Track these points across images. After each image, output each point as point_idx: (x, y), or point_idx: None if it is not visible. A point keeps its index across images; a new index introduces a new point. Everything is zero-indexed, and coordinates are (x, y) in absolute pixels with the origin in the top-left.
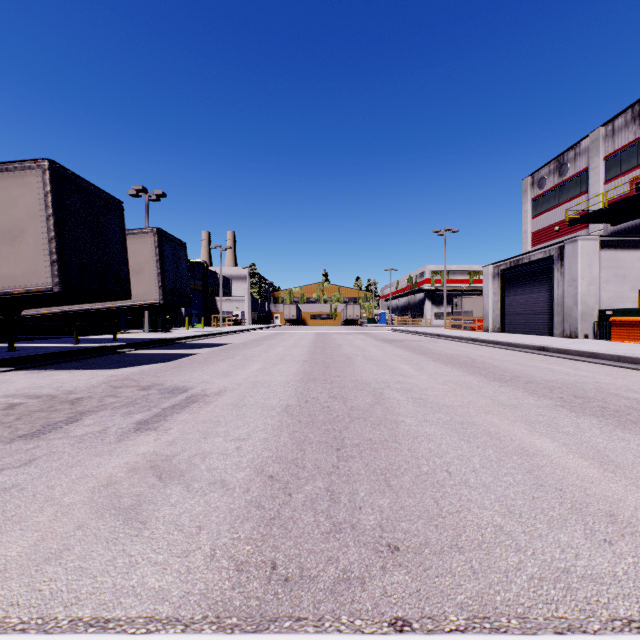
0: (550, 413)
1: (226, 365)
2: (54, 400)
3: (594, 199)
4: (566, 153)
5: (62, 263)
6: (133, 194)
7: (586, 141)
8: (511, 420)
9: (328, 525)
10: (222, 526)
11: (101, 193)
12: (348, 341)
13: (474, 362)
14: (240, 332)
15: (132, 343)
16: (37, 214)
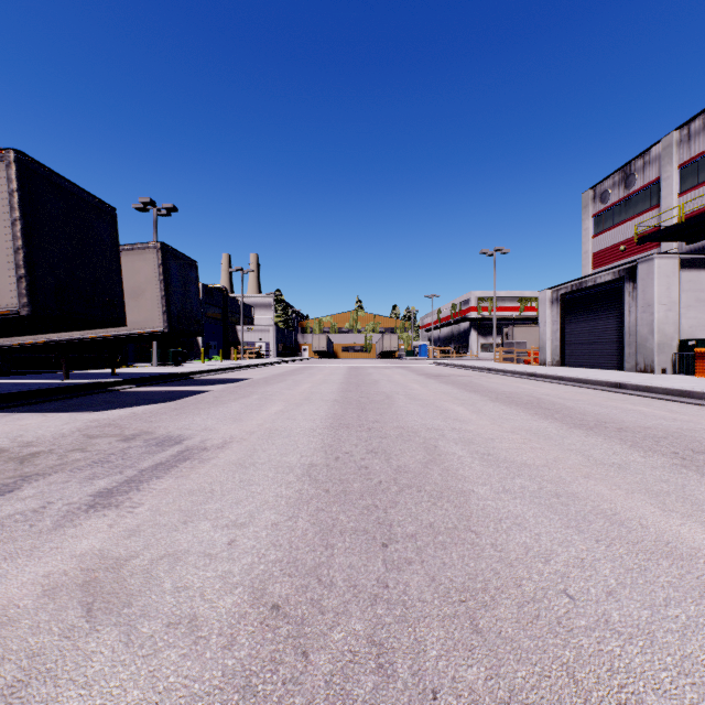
0: (674, 478)
1: (239, 406)
2: None
3: (666, 214)
4: (633, 162)
5: (32, 279)
6: (140, 208)
7: (657, 148)
8: (625, 490)
9: None
10: None
11: (87, 196)
12: (386, 376)
13: (541, 402)
14: (263, 366)
15: (132, 379)
16: None
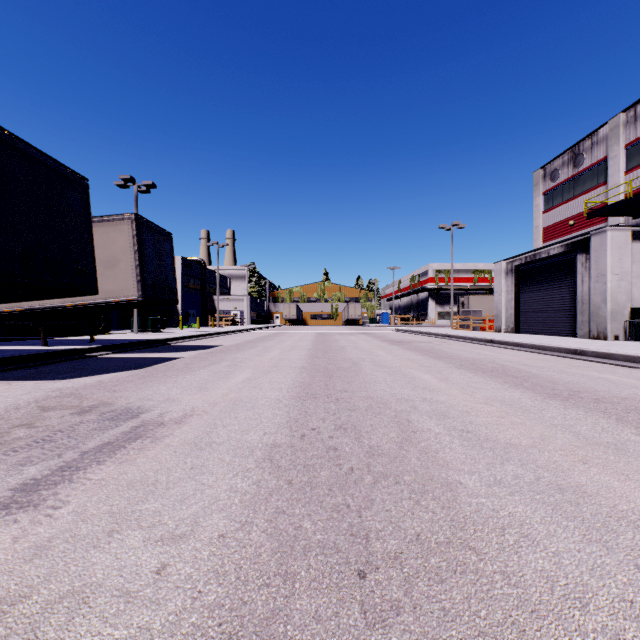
0: None
1: (207, 373)
2: None
3: (614, 190)
4: (582, 143)
5: None
6: (121, 185)
7: (604, 129)
8: (637, 481)
9: None
10: None
11: (56, 165)
12: (351, 342)
13: (506, 369)
14: (236, 332)
15: (109, 345)
16: None
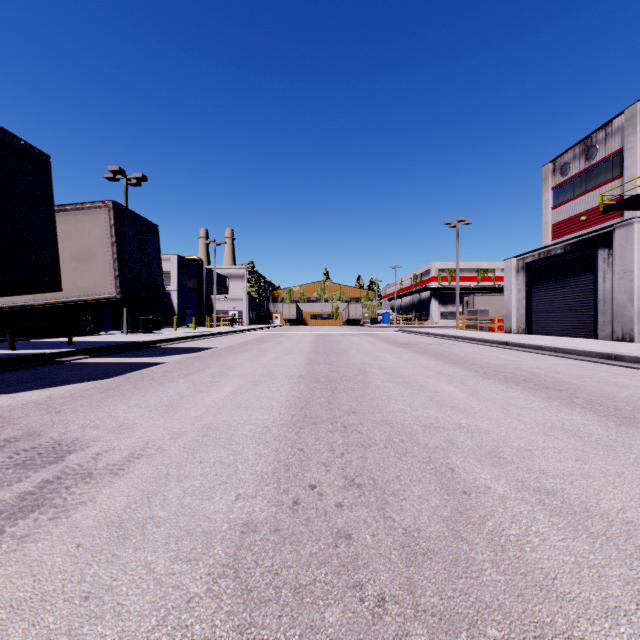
0: None
1: (186, 385)
2: None
3: (630, 183)
4: (595, 134)
5: None
6: (110, 177)
7: (620, 119)
8: None
9: None
10: None
11: (5, 135)
12: (354, 344)
13: (541, 379)
14: (233, 333)
15: (86, 348)
16: None
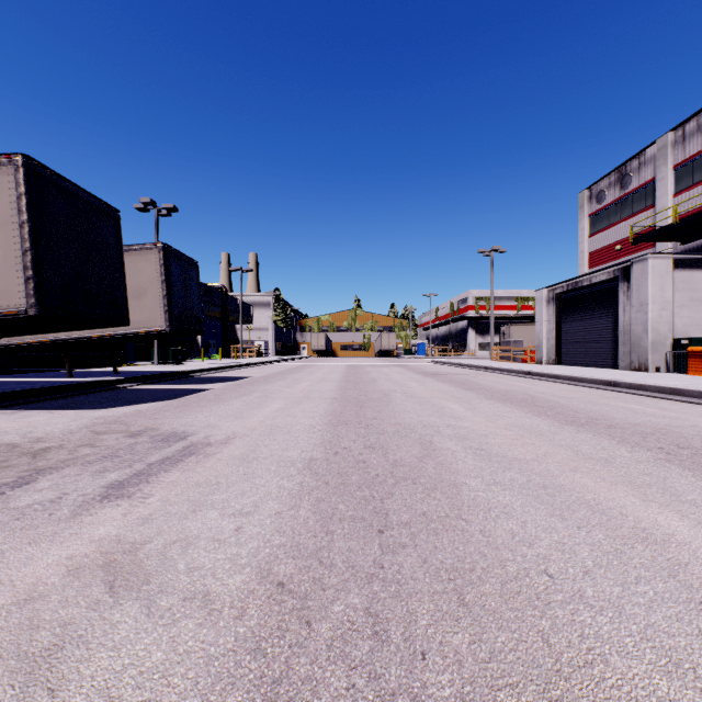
0: (657, 471)
1: (240, 404)
2: (13, 451)
3: (661, 214)
4: (629, 163)
5: (39, 280)
6: (140, 208)
7: (652, 149)
8: (610, 482)
9: (372, 699)
10: (187, 701)
11: (91, 198)
12: (384, 374)
13: (535, 400)
14: (262, 364)
15: (134, 377)
16: (8, 220)
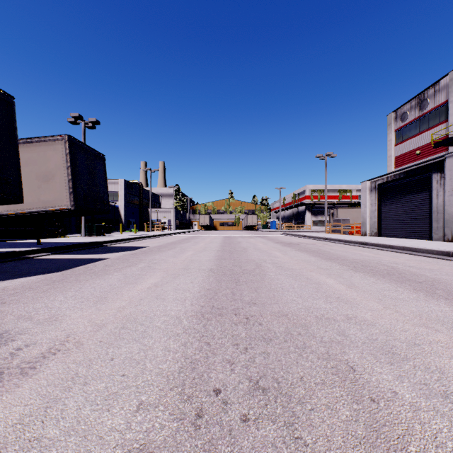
0: None
1: (118, 277)
2: None
3: None
4: (426, 91)
5: None
6: (72, 121)
7: (445, 79)
8: None
9: None
10: None
11: None
12: (252, 244)
13: (401, 272)
14: (163, 236)
15: (48, 247)
16: None
